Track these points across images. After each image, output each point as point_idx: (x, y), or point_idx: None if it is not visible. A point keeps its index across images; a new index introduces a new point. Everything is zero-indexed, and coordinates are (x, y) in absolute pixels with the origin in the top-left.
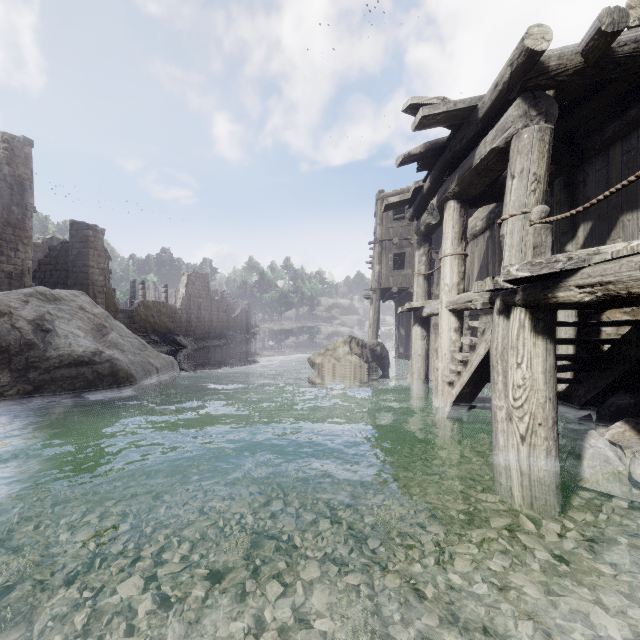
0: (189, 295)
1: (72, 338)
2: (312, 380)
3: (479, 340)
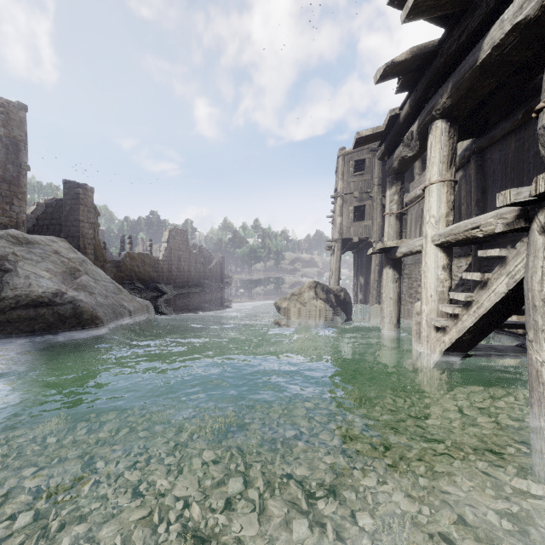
0: (170, 248)
1: (33, 278)
2: (278, 324)
3: (495, 274)
